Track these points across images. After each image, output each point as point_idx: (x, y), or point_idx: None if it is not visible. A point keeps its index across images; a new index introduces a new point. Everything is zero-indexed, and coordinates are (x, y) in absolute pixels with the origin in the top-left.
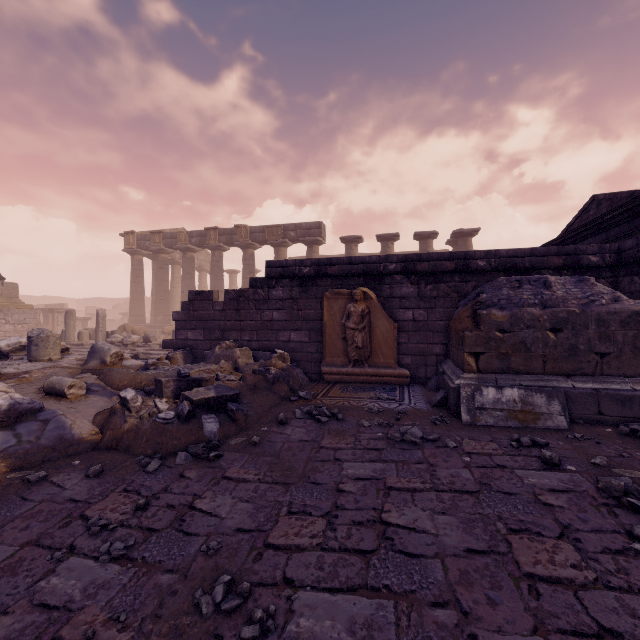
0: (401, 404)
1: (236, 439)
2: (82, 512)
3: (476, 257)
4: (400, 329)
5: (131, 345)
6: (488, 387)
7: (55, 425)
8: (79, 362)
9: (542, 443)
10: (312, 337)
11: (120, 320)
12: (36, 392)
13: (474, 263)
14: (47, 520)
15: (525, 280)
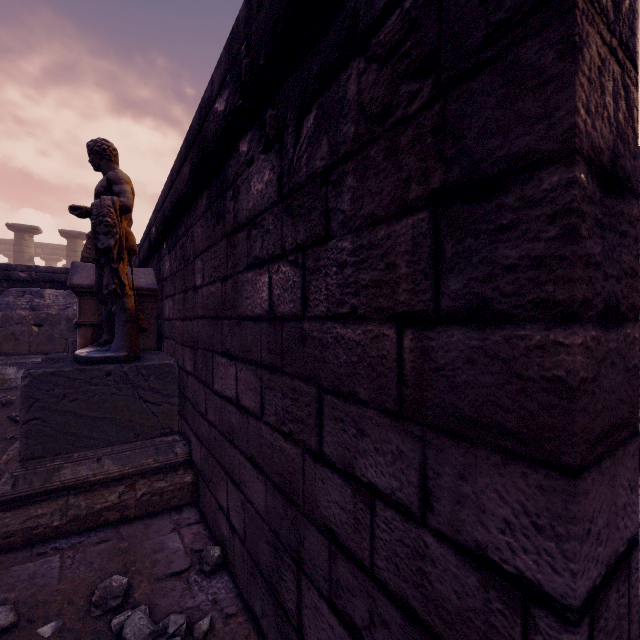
0: None
1: None
2: None
3: (18, 269)
4: None
5: None
6: None
7: None
8: None
9: None
10: None
11: None
12: None
13: (16, 274)
14: None
15: (29, 291)
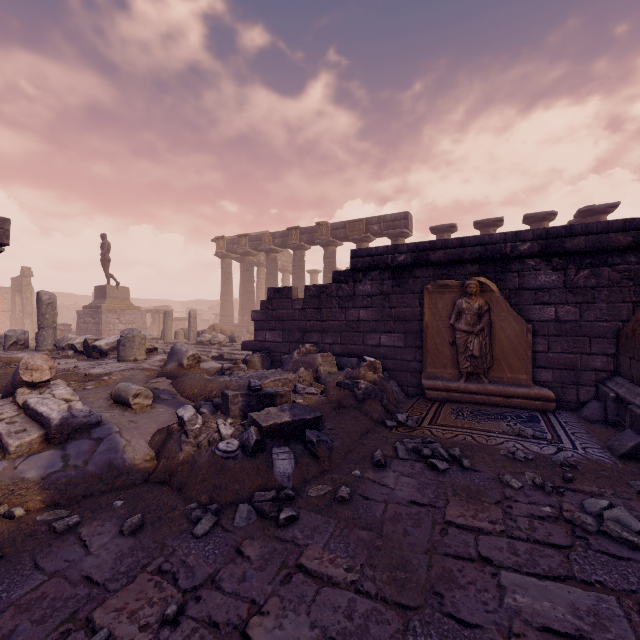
0: (561, 449)
1: (317, 487)
2: (91, 611)
3: None
4: (535, 332)
5: (218, 344)
6: None
7: (107, 446)
8: (161, 363)
9: None
10: (408, 341)
11: (214, 320)
12: (107, 398)
13: None
14: (42, 620)
15: None
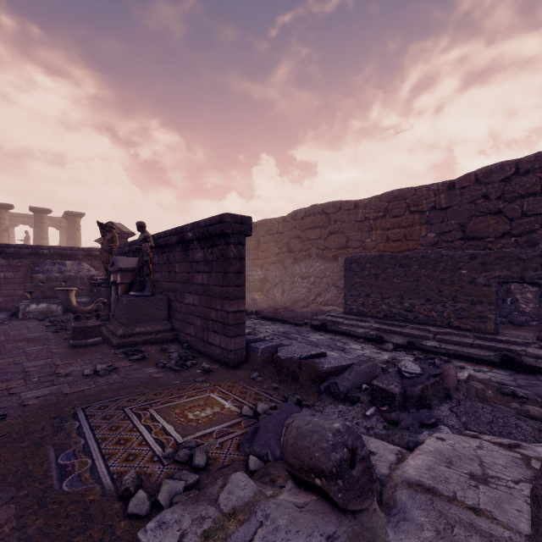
0: None
1: None
2: None
3: (43, 248)
4: None
5: None
6: (33, 304)
7: None
8: None
9: (45, 318)
10: None
11: None
12: None
13: (42, 251)
14: None
15: (57, 262)
